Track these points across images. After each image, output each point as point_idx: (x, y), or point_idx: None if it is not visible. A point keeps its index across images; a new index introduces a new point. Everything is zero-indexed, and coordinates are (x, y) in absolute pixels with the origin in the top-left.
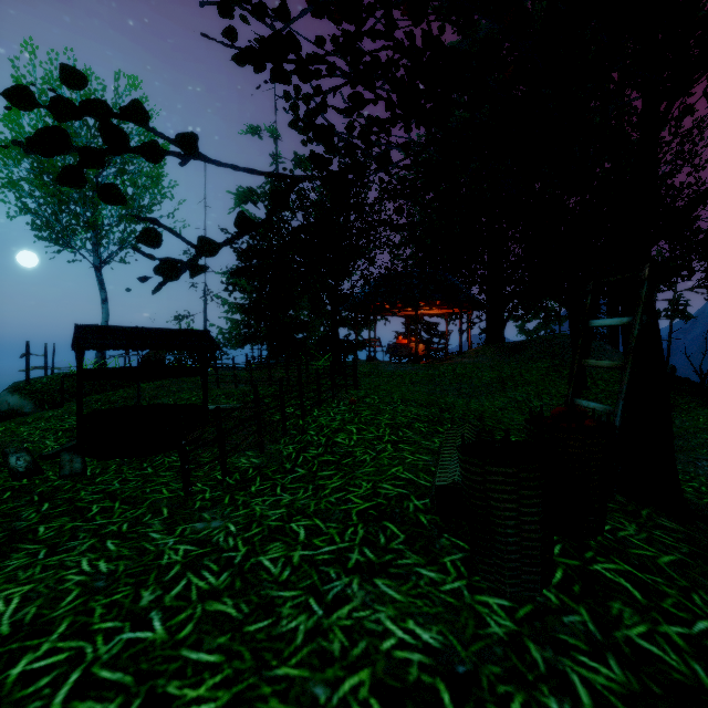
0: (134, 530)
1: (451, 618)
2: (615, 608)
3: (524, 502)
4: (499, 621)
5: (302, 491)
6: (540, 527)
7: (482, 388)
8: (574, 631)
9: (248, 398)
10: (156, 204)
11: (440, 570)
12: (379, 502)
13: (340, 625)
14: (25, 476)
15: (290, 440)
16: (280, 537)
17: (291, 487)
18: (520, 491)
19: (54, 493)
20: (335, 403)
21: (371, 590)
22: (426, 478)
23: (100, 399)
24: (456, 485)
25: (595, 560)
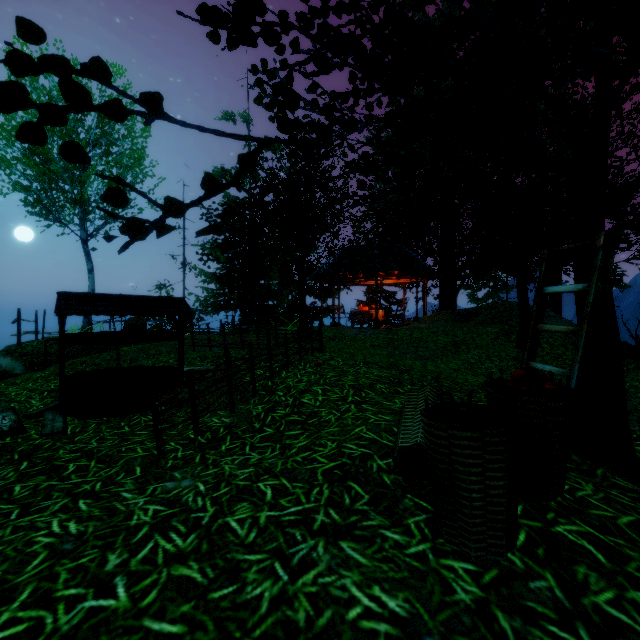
0: (106, 489)
1: (417, 584)
2: (581, 573)
3: (490, 467)
4: (465, 586)
5: (270, 450)
6: (505, 491)
7: (438, 351)
8: (541, 597)
9: (221, 361)
10: (138, 182)
11: (405, 532)
12: (344, 462)
13: (305, 592)
14: (9, 434)
15: (259, 401)
16: (247, 497)
17: (259, 446)
18: (485, 456)
19: (34, 452)
20: (302, 365)
21: (336, 553)
22: (388, 438)
23: (84, 362)
24: (419, 446)
25: (557, 521)
